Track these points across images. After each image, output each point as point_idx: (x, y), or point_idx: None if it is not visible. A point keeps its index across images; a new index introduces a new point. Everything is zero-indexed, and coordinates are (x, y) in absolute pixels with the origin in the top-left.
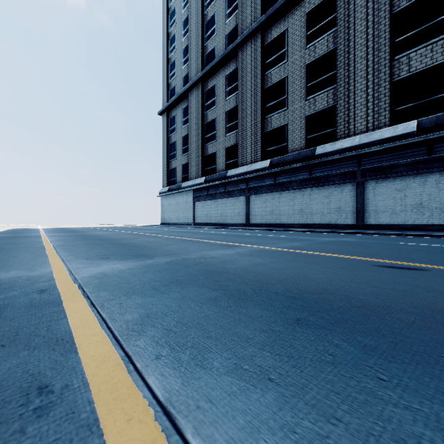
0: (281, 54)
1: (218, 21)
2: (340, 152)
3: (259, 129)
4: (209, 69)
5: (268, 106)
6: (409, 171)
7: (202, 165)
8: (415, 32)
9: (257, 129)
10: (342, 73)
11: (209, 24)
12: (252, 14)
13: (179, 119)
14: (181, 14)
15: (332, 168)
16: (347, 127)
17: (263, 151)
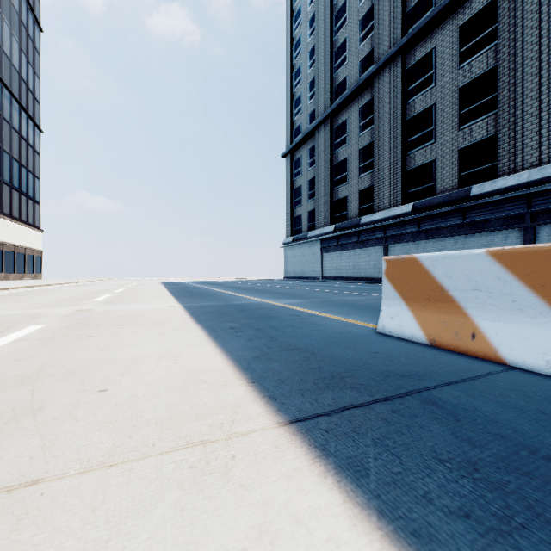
0: (427, 78)
1: (350, 47)
2: (503, 191)
3: (400, 168)
4: (339, 103)
5: (410, 140)
6: None
7: (331, 211)
8: None
9: (396, 168)
10: (506, 95)
11: (340, 51)
12: (391, 36)
13: (304, 161)
14: (307, 44)
15: (492, 211)
16: (512, 161)
17: (405, 193)
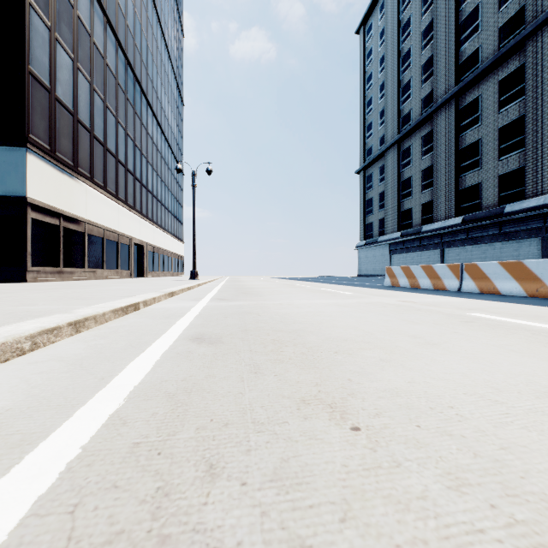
0: (475, 118)
1: (414, 86)
2: (526, 211)
3: (453, 188)
4: (404, 133)
5: (462, 166)
6: None
7: (398, 220)
8: None
9: (450, 188)
10: (530, 138)
11: (405, 89)
12: (446, 83)
13: (375, 177)
14: (377, 79)
15: (520, 224)
16: (535, 188)
17: (458, 207)
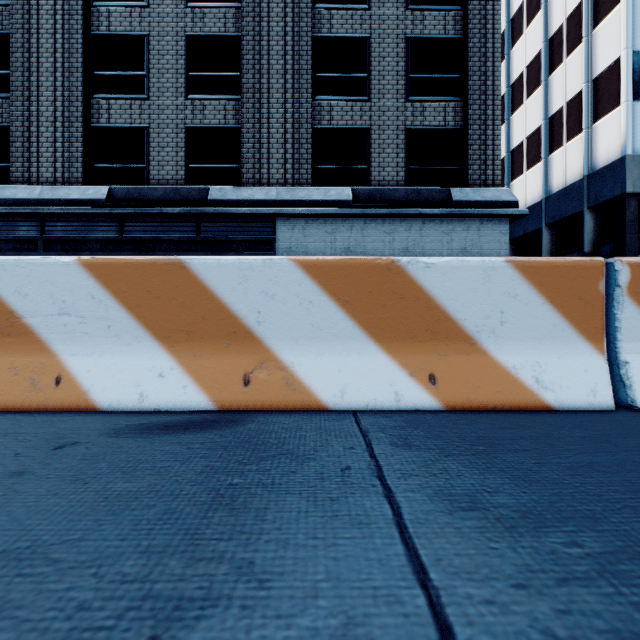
0: None
1: None
2: (12, 204)
3: None
4: None
5: None
6: (103, 250)
7: None
8: (116, 75)
9: None
10: (20, 79)
11: None
12: None
13: None
14: None
15: (2, 227)
16: (28, 169)
17: None
